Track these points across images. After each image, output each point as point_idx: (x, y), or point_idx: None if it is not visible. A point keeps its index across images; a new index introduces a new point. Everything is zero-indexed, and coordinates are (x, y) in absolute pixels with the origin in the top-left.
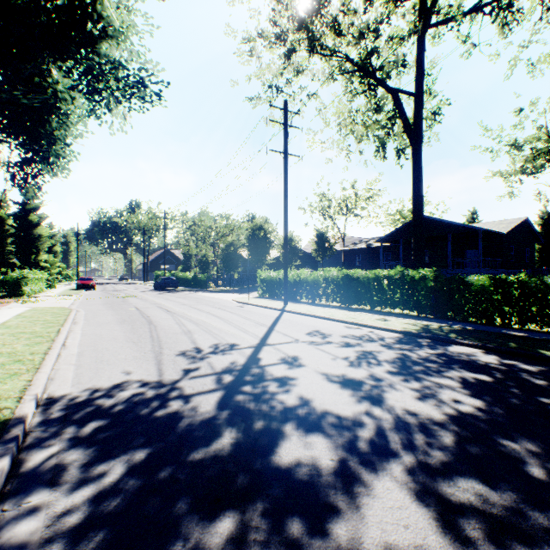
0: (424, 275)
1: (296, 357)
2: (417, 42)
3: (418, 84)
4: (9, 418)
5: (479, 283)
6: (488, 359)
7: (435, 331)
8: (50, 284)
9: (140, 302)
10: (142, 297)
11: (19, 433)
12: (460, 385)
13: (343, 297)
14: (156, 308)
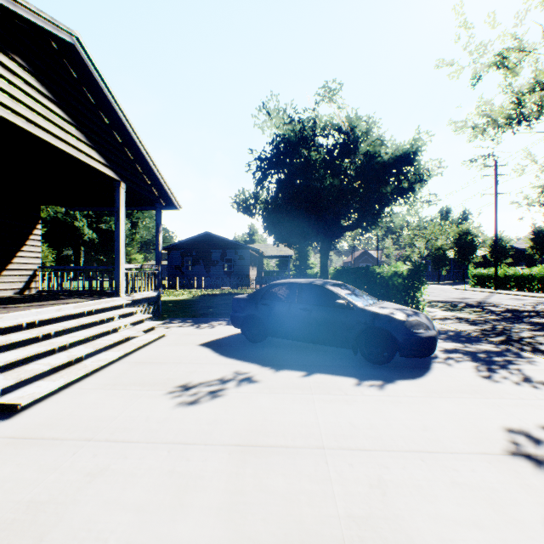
0: None
1: (502, 301)
2: None
3: None
4: (428, 299)
5: None
6: None
7: None
8: None
9: None
10: None
11: (435, 300)
12: None
13: None
14: None
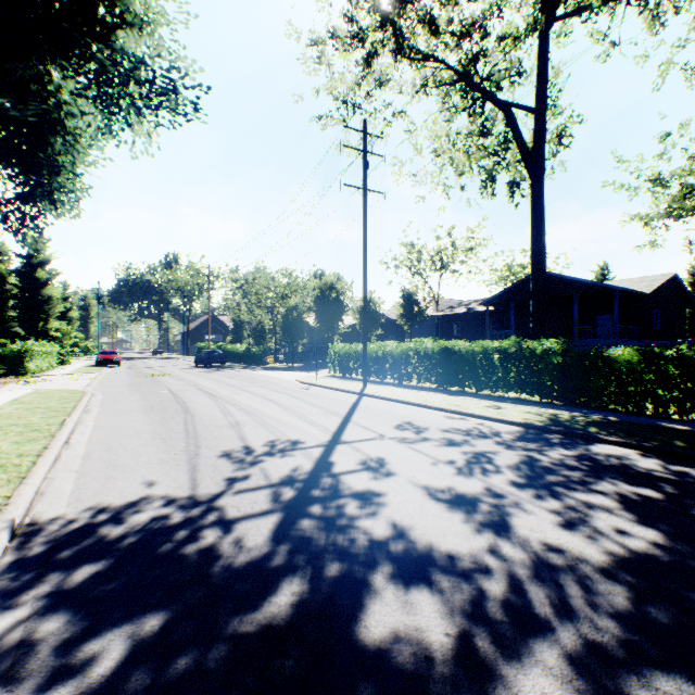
0: (549, 348)
1: (382, 461)
2: (538, 40)
3: (540, 96)
4: None
5: (625, 358)
6: (648, 464)
7: (567, 423)
8: (63, 360)
9: (176, 382)
10: (179, 376)
11: None
12: (618, 505)
13: (440, 377)
14: (196, 391)
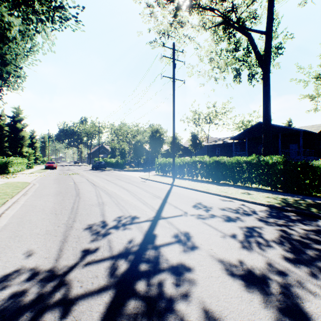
0: (276, 160)
1: (187, 235)
2: None
3: (269, 24)
4: None
5: None
6: None
7: (295, 205)
8: (30, 166)
9: (79, 178)
10: (81, 174)
11: None
12: None
13: (213, 176)
14: (87, 183)
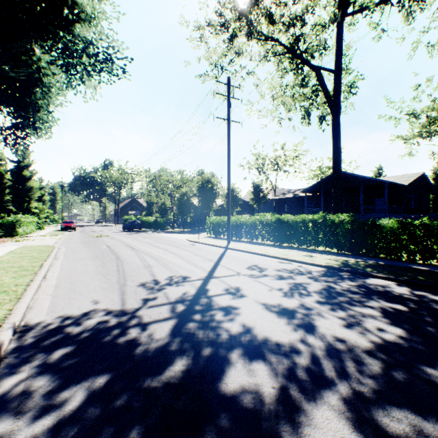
0: (343, 219)
1: (238, 289)
2: (336, 28)
3: (338, 63)
4: None
5: (389, 225)
6: (401, 290)
7: (353, 265)
8: (39, 226)
9: (111, 240)
10: (112, 237)
11: None
12: (380, 314)
13: (275, 237)
14: (124, 246)
